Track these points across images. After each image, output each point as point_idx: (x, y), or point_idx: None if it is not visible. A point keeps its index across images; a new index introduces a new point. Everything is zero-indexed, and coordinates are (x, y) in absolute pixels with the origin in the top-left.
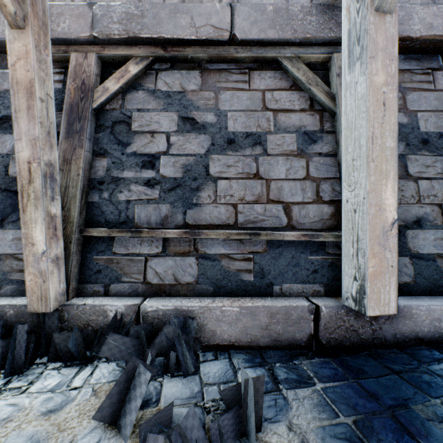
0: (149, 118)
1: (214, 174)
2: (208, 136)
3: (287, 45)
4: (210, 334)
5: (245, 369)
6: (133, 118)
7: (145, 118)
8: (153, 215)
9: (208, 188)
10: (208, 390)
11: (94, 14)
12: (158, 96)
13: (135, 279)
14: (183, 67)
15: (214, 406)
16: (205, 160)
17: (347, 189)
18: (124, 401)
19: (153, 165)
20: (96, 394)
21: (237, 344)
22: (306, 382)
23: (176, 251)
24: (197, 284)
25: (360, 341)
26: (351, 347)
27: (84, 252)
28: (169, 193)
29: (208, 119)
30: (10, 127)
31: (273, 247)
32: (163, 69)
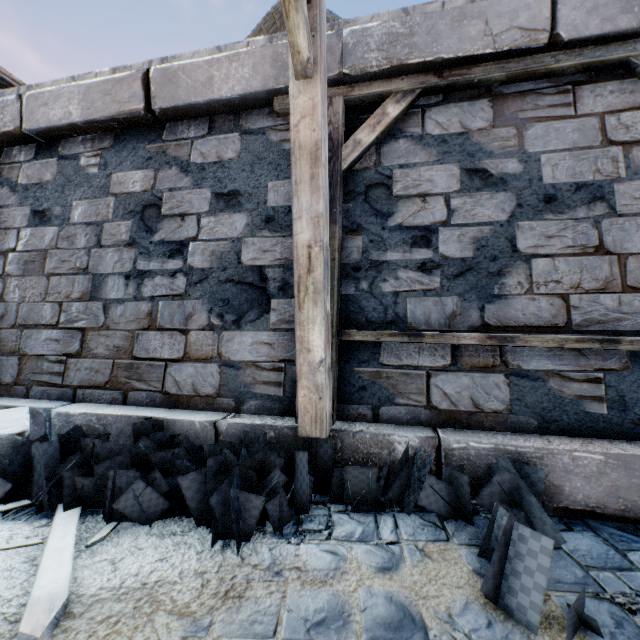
0: (417, 175)
1: (525, 250)
2: (511, 194)
3: None
4: (552, 491)
5: (637, 552)
6: (393, 177)
7: (411, 177)
8: (433, 312)
9: (516, 272)
10: (598, 576)
11: (344, 44)
12: (428, 143)
13: (414, 402)
14: (462, 97)
15: (634, 604)
16: (508, 229)
17: None
18: (503, 572)
19: (427, 241)
20: (427, 555)
21: (599, 511)
22: None
23: (473, 364)
24: (510, 413)
25: None
26: None
27: (340, 362)
28: (456, 280)
29: (508, 168)
30: (239, 204)
31: (639, 362)
32: (432, 104)
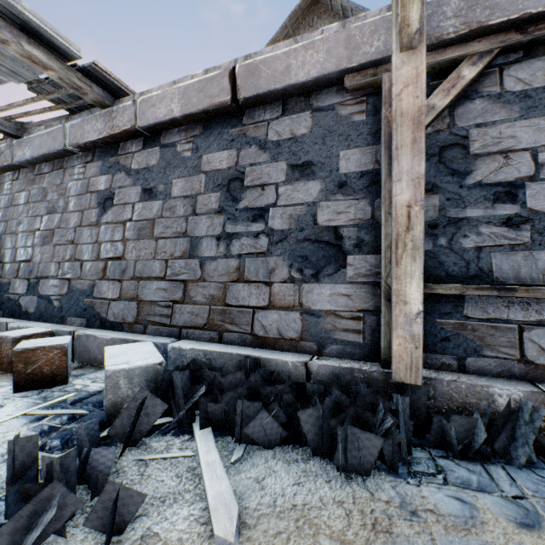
0: (497, 133)
1: None
2: None
3: None
4: None
5: None
6: (469, 137)
7: (490, 135)
8: (523, 267)
9: None
10: None
11: None
12: (508, 100)
13: (504, 355)
14: None
15: None
16: None
17: None
18: None
19: (512, 196)
20: None
21: None
22: None
23: None
24: None
25: None
26: None
27: None
28: None
29: None
30: (312, 173)
31: None
32: (511, 62)
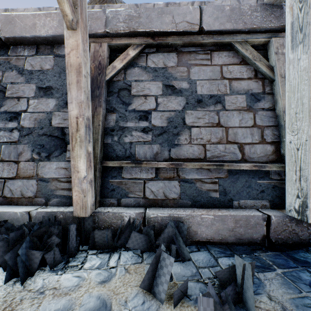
0: (143, 86)
1: (189, 124)
2: (184, 98)
3: (238, 33)
4: (193, 233)
5: (222, 258)
6: (132, 86)
7: (140, 86)
8: (148, 152)
9: (184, 133)
10: (202, 271)
11: (107, 16)
12: (148, 71)
13: (137, 196)
14: (165, 50)
15: (211, 282)
16: (182, 114)
17: (290, 134)
18: (155, 276)
19: (146, 118)
20: (128, 271)
21: (211, 241)
22: (268, 268)
23: (165, 176)
24: (180, 199)
25: (299, 241)
26: (293, 244)
27: (102, 177)
28: (158, 137)
29: (183, 86)
30: (51, 94)
31: (231, 174)
32: (151, 52)
